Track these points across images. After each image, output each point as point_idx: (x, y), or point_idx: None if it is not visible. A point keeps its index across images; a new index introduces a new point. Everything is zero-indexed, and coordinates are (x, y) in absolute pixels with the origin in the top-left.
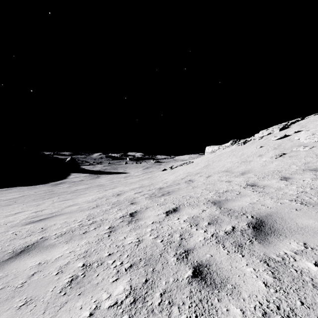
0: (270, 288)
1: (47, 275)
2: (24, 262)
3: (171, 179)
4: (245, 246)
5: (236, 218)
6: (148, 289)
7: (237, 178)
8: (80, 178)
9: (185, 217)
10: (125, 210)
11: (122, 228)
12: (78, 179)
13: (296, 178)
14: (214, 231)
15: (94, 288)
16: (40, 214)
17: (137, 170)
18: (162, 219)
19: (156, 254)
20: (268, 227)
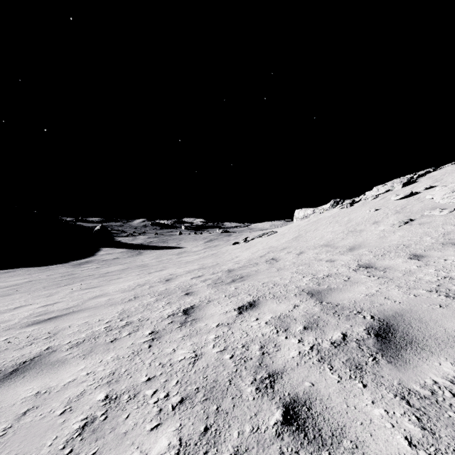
0: (418, 449)
1: (47, 414)
2: (14, 390)
3: (245, 257)
4: (366, 368)
5: (347, 320)
6: (209, 446)
7: (343, 255)
8: (114, 255)
9: (268, 316)
10: (176, 305)
11: (171, 334)
12: (111, 257)
13: (434, 256)
14: (315, 341)
15: (119, 442)
16: (50, 310)
17: (196, 244)
18: (233, 320)
19: (222, 379)
20: (399, 336)
